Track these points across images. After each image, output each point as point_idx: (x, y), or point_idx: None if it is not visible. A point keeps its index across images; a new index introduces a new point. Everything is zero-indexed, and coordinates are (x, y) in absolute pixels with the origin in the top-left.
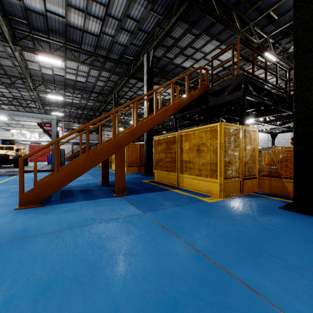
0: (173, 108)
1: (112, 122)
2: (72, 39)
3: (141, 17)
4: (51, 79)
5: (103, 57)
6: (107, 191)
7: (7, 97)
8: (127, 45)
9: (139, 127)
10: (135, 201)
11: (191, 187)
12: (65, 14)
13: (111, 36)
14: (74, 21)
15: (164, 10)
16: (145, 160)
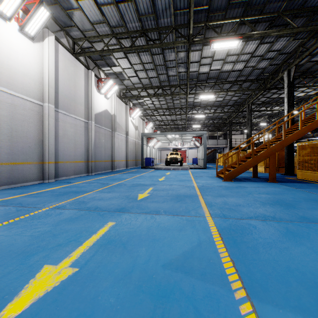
0: (317, 122)
1: (238, 125)
2: (221, 78)
3: (282, 47)
4: (198, 104)
5: (242, 81)
6: (261, 180)
7: (168, 120)
8: (266, 67)
9: (286, 140)
10: (286, 185)
11: None
12: (221, 68)
13: (252, 67)
14: (226, 68)
15: (308, 33)
16: (286, 162)
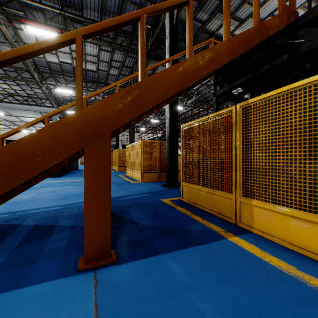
0: (228, 48)
1: None
2: (69, 1)
3: None
4: (59, 70)
5: None
6: (79, 238)
7: (22, 96)
8: (142, 3)
9: (149, 84)
10: None
11: (281, 236)
12: None
13: None
14: None
15: None
16: (168, 164)
